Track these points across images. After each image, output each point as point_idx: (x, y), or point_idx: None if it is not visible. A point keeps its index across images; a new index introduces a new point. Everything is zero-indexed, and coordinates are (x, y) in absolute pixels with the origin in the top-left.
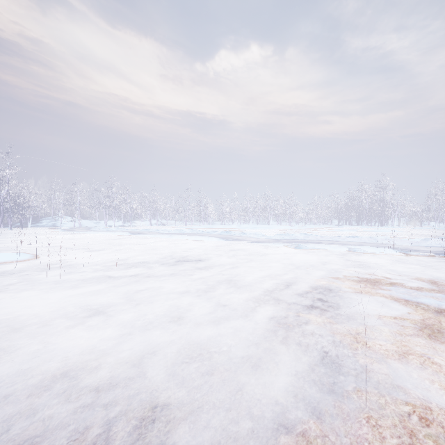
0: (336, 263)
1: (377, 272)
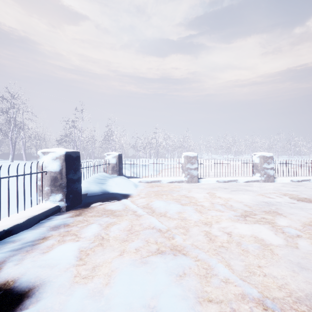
0: None
1: None
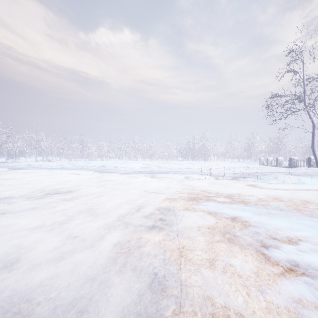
0: (176, 188)
1: (200, 193)
